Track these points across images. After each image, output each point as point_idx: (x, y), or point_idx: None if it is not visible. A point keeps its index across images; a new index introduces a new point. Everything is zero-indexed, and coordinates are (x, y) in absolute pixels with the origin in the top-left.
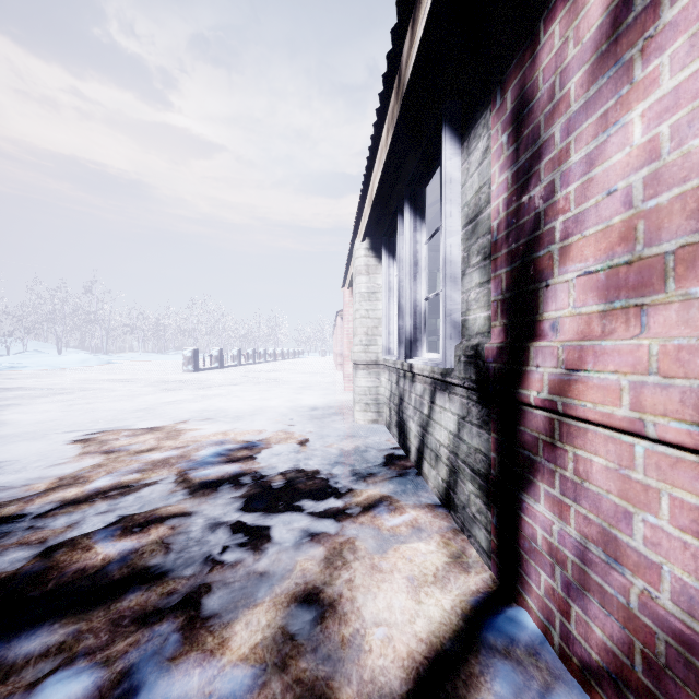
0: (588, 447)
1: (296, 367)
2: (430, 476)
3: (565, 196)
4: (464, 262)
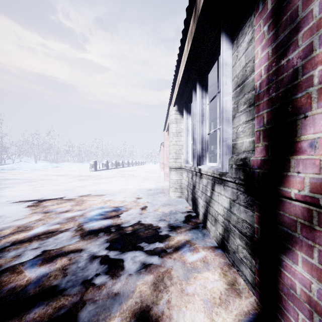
0: None
1: (142, 169)
2: (211, 230)
3: None
4: (234, 110)
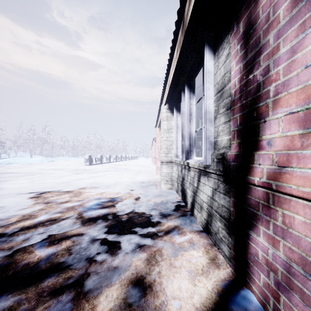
0: (291, 209)
1: (135, 163)
2: (198, 216)
3: (276, 72)
4: (216, 112)
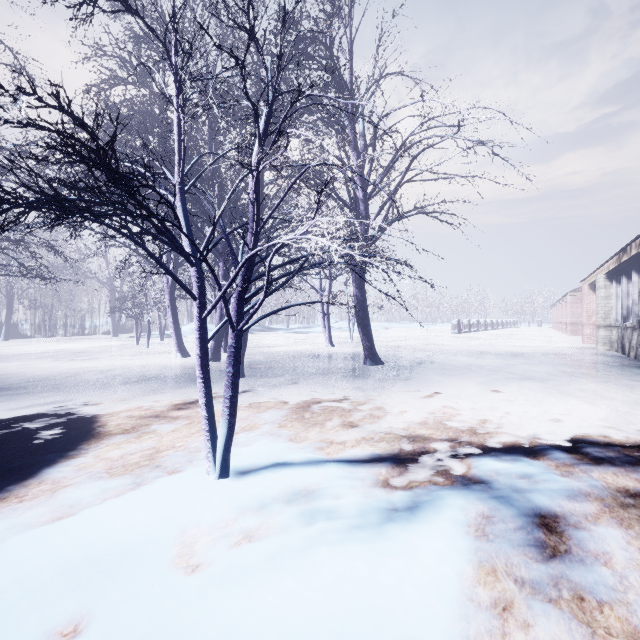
0: None
1: (525, 333)
2: (631, 355)
3: None
4: (638, 301)
